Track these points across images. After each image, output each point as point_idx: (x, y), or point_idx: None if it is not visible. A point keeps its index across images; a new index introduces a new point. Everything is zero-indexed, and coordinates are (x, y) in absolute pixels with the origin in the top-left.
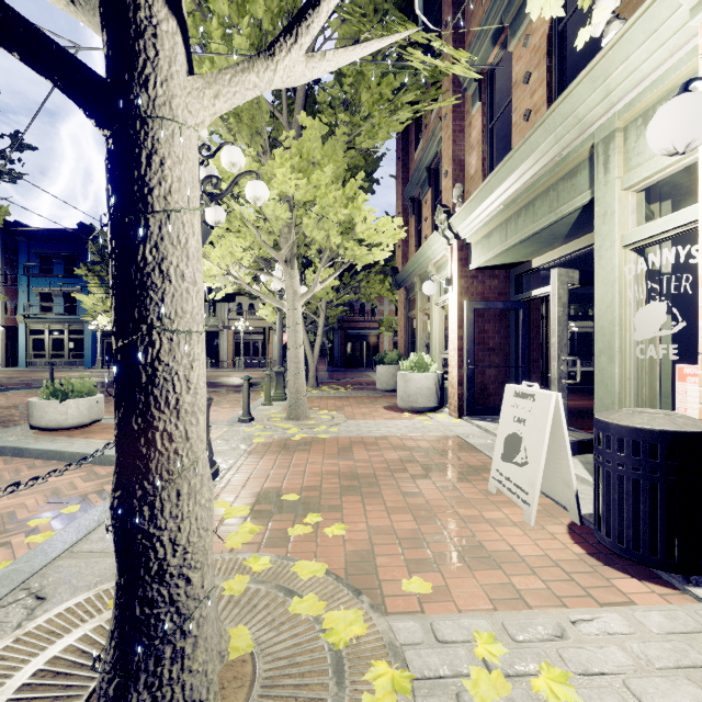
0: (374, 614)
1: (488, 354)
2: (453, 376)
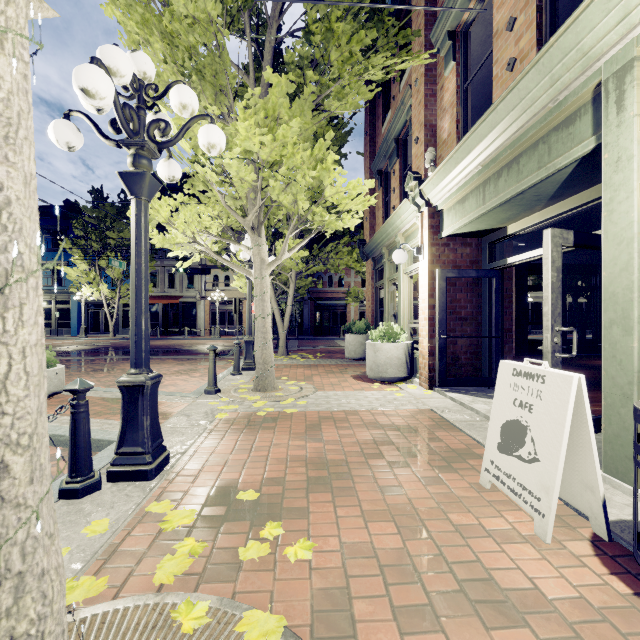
0: None
1: (460, 324)
2: (424, 346)
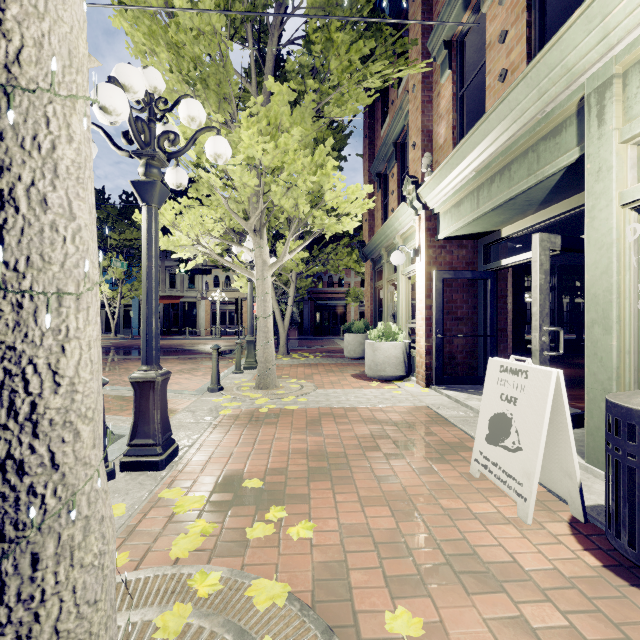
0: None
1: (456, 324)
2: (421, 346)
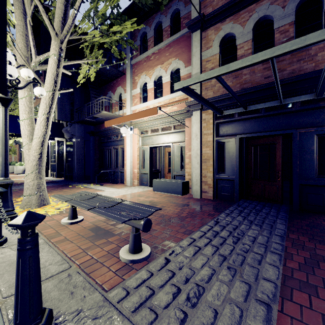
0: None
1: None
2: None
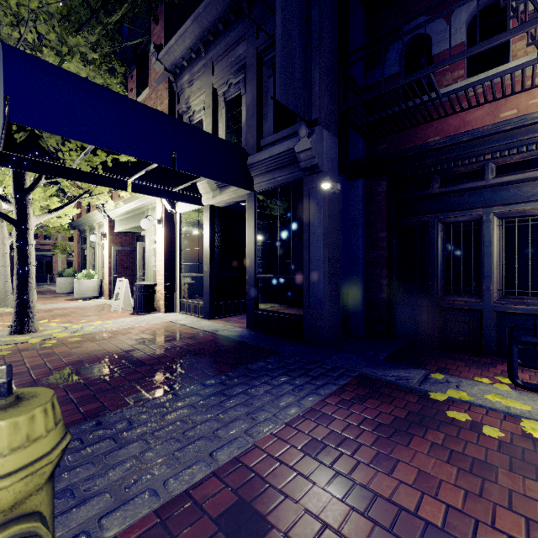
0: (73, 324)
1: (124, 270)
2: (107, 280)
